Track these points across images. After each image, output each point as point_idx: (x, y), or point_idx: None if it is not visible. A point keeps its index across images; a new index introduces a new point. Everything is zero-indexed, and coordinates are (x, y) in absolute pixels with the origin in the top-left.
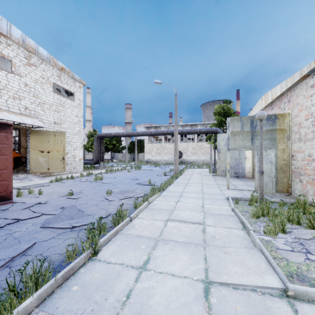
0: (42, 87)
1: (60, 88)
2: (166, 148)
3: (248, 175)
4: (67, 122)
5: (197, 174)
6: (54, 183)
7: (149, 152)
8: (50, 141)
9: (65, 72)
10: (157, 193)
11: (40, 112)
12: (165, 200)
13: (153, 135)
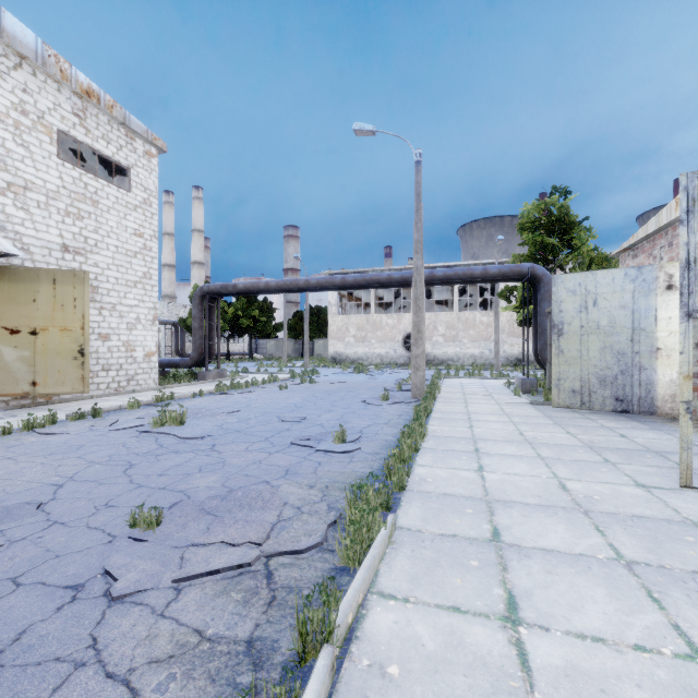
0: (20, 139)
1: (98, 160)
2: (380, 326)
3: (666, 407)
4: (106, 248)
5: (481, 400)
6: (11, 439)
7: (340, 336)
8: (39, 301)
9: (99, 103)
10: (382, 528)
11: (11, 214)
12: (430, 594)
13: (350, 288)
